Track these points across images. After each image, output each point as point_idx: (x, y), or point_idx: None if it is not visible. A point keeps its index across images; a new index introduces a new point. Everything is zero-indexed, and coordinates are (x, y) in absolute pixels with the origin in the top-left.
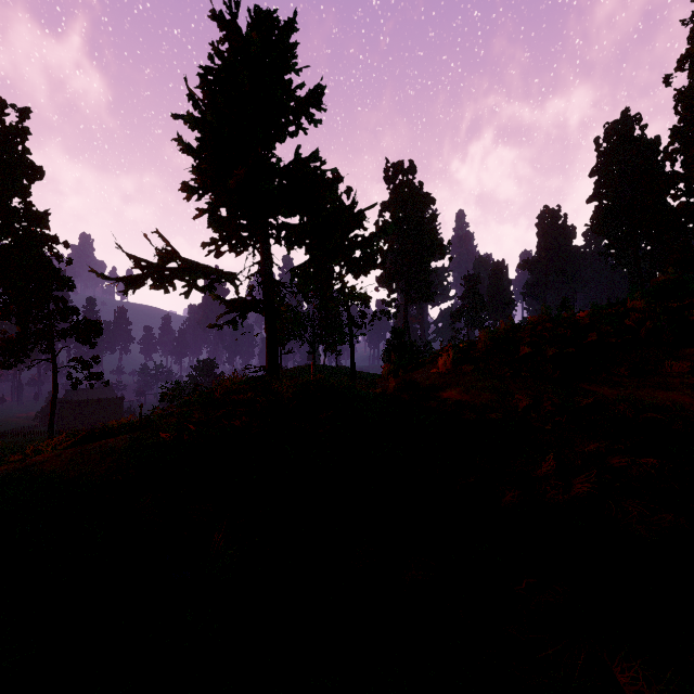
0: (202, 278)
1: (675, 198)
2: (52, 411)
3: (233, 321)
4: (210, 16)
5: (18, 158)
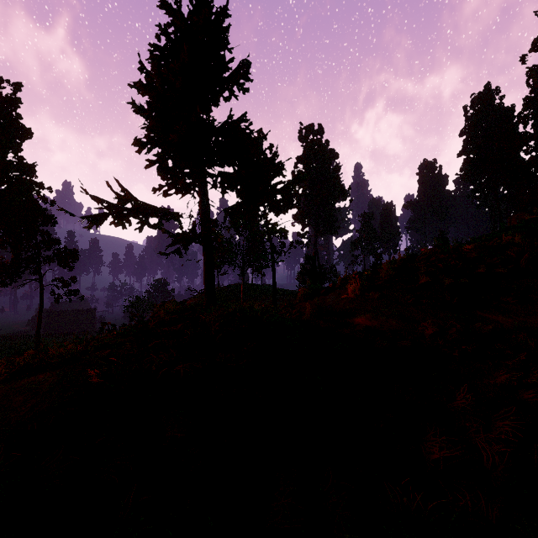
0: (151, 216)
1: (527, 153)
2: (39, 320)
3: (178, 250)
4: (159, 5)
5: (12, 122)
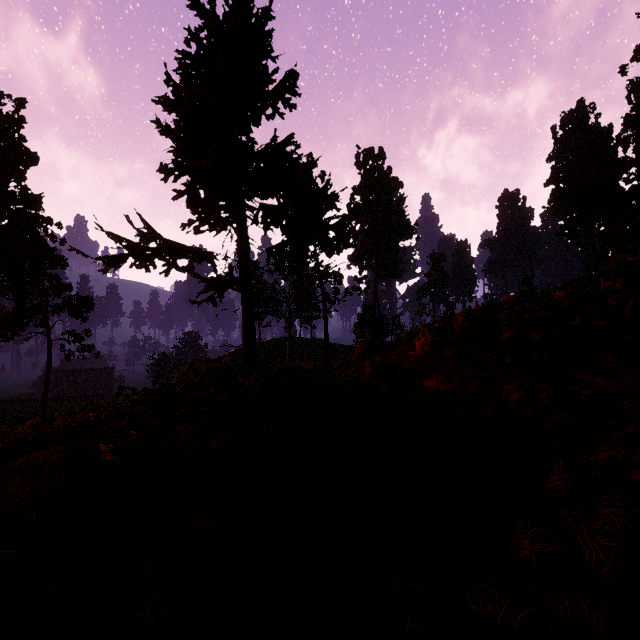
0: (180, 257)
1: (627, 182)
2: (47, 381)
3: (212, 298)
4: (189, 5)
5: (14, 145)
